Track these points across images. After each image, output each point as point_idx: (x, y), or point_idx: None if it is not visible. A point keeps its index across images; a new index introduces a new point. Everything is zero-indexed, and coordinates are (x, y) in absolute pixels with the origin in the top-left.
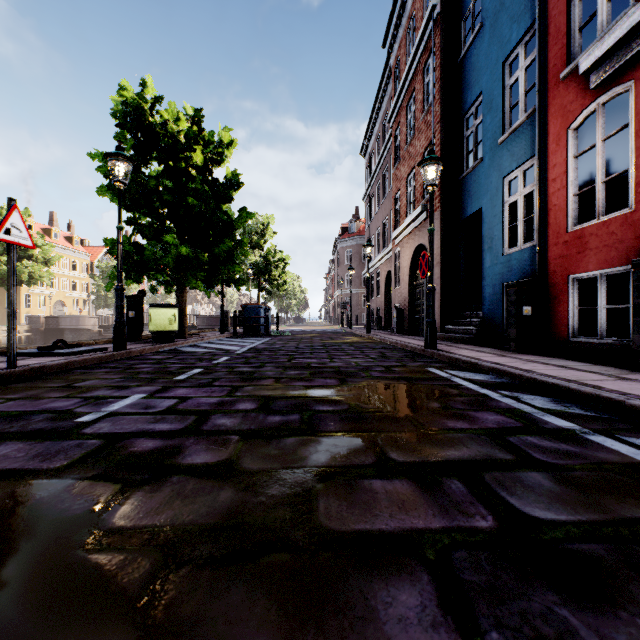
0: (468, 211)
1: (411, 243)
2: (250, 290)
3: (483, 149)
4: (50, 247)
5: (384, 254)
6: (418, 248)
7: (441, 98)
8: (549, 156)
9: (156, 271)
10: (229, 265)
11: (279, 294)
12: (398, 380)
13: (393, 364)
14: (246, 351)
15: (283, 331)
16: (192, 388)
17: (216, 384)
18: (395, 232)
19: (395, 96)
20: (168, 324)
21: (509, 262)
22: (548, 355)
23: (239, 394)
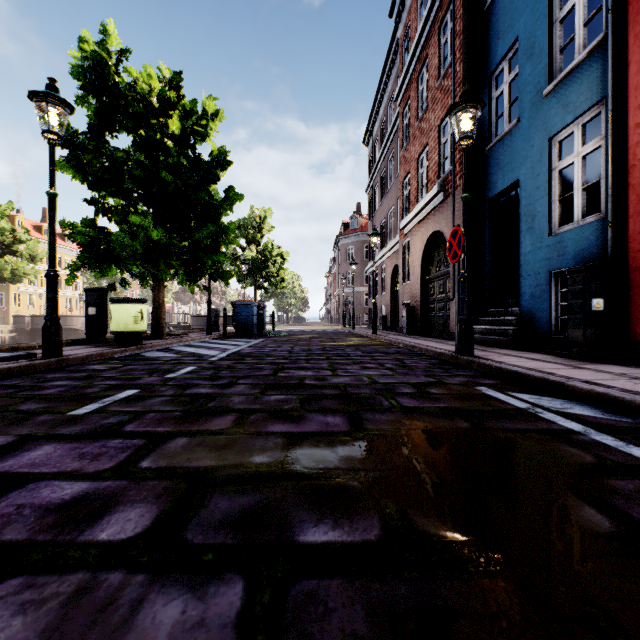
0: (498, 187)
1: (423, 231)
2: (244, 287)
3: (520, 107)
4: (35, 242)
5: (390, 247)
6: (432, 236)
7: (463, 55)
8: (631, 93)
9: (129, 262)
10: (213, 254)
11: (278, 293)
12: (451, 418)
13: (424, 380)
14: (224, 357)
15: (280, 331)
16: (70, 442)
17: (126, 429)
18: (404, 220)
19: (404, 67)
20: (133, 323)
21: (560, 243)
22: (639, 366)
23: (145, 465)
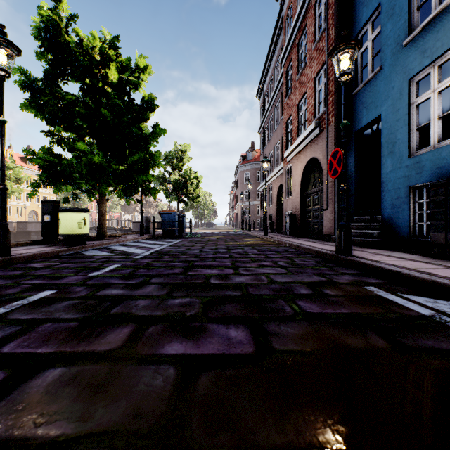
0: (363, 121)
1: (302, 158)
2: (169, 201)
3: (382, 57)
4: (20, 169)
5: (276, 171)
6: (309, 162)
7: (335, 21)
8: None
9: (79, 181)
10: (142, 175)
11: (195, 205)
12: (361, 331)
13: (316, 279)
14: (146, 255)
15: (195, 233)
16: None
17: (2, 350)
18: (287, 151)
19: (287, 37)
20: (77, 228)
21: (418, 163)
22: None
23: None
